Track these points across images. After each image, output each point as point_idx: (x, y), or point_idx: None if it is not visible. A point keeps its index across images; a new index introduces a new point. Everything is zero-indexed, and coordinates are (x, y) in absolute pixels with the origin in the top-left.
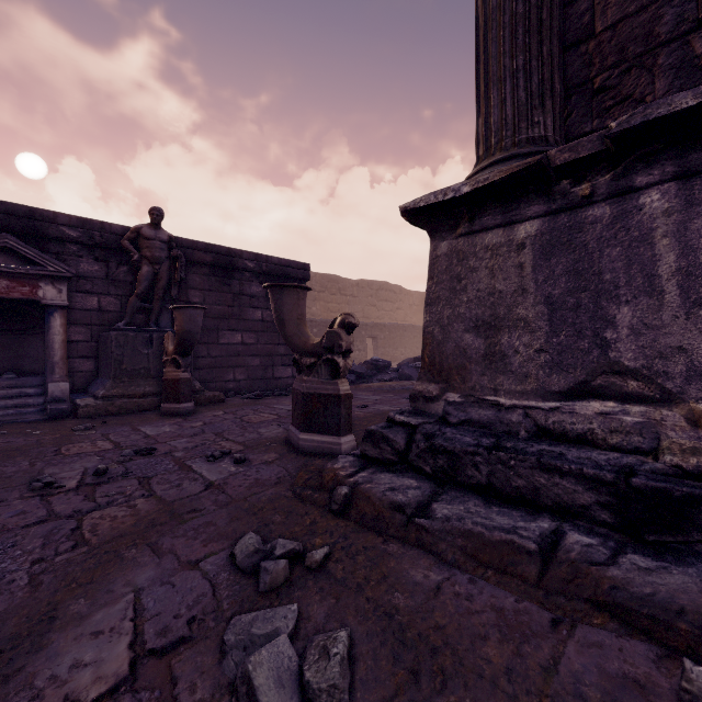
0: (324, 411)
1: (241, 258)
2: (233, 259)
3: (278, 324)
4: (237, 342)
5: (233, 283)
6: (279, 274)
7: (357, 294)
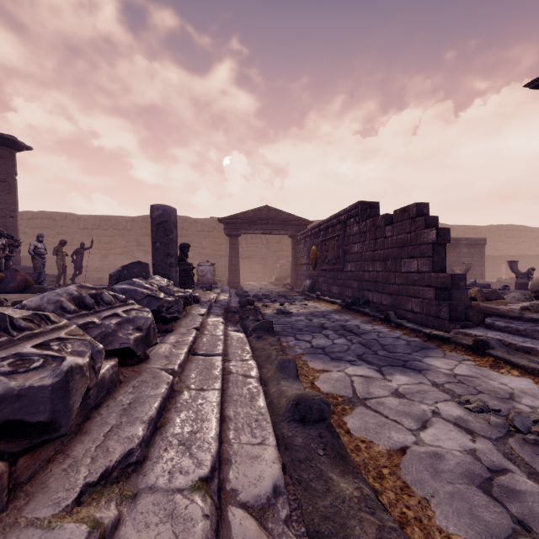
0: (526, 286)
1: (461, 240)
2: (458, 241)
3: (510, 269)
4: (458, 270)
5: (457, 249)
6: (474, 244)
7: (488, 235)
